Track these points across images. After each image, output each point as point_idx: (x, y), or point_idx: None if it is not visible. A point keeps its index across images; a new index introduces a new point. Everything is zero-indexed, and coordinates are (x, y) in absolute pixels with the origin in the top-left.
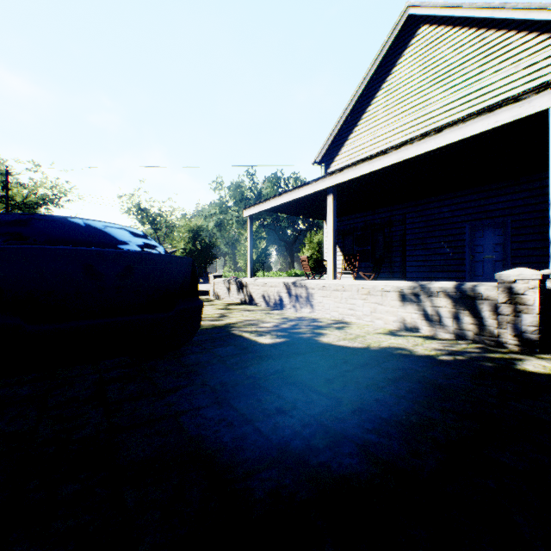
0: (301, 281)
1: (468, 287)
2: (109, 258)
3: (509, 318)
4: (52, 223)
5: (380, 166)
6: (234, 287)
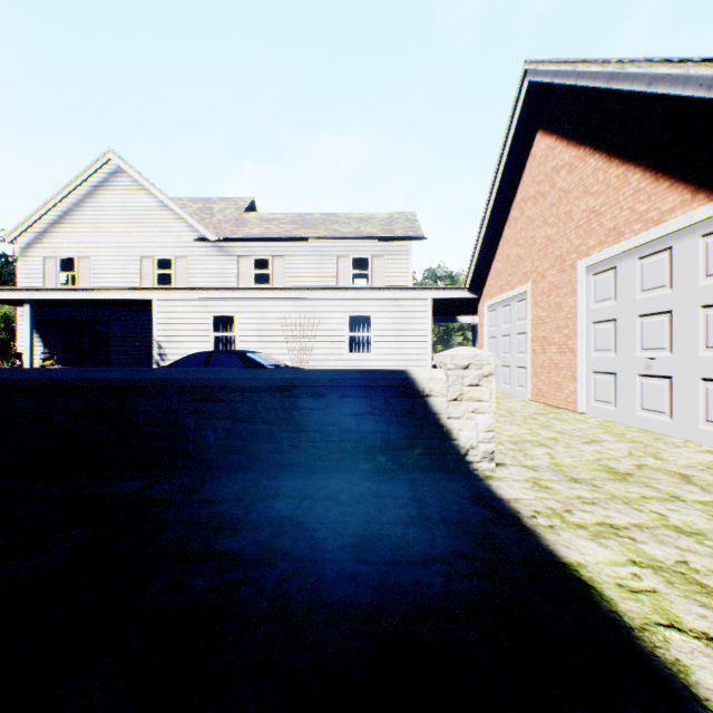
0: None
1: None
2: None
3: None
4: None
5: (73, 297)
6: None
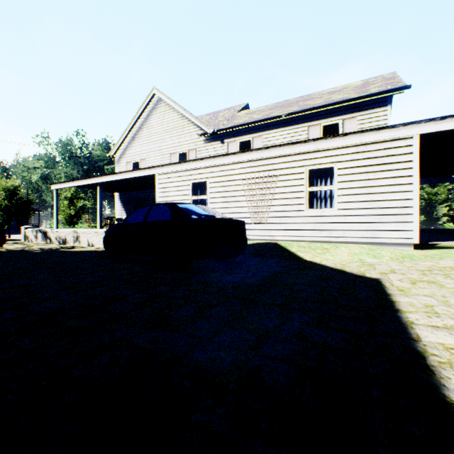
0: (75, 230)
1: None
2: None
3: None
4: None
5: (116, 179)
6: (40, 234)
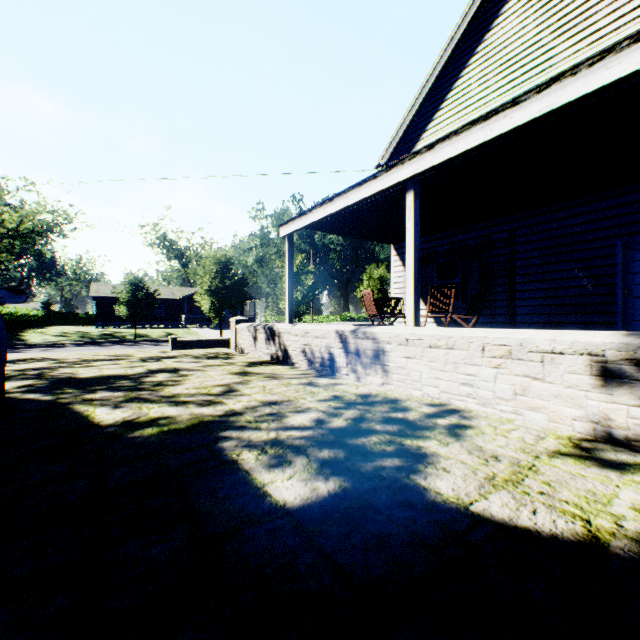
0: (367, 330)
1: None
2: None
3: None
4: None
5: (506, 128)
6: (262, 338)
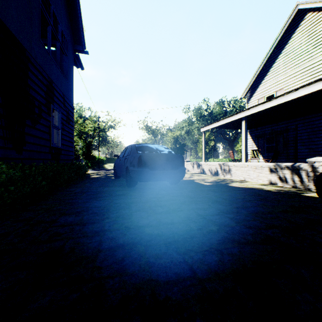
0: (226, 163)
1: (296, 165)
2: (164, 156)
3: (312, 178)
4: (147, 146)
5: (268, 107)
6: (195, 166)
